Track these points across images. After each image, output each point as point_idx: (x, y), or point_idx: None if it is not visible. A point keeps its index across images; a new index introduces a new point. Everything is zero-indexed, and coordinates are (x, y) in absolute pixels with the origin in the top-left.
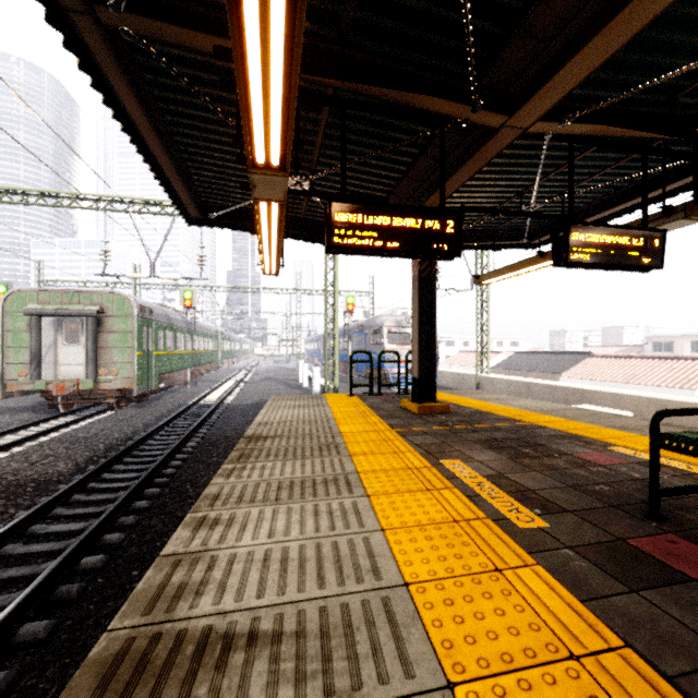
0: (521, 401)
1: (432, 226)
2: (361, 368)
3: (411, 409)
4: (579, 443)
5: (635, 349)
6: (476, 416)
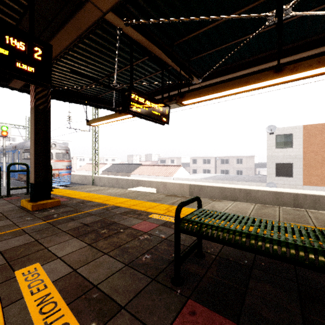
0: (110, 190)
1: (16, 44)
2: (15, 174)
3: (27, 207)
4: (135, 215)
5: (155, 162)
6: (79, 205)
